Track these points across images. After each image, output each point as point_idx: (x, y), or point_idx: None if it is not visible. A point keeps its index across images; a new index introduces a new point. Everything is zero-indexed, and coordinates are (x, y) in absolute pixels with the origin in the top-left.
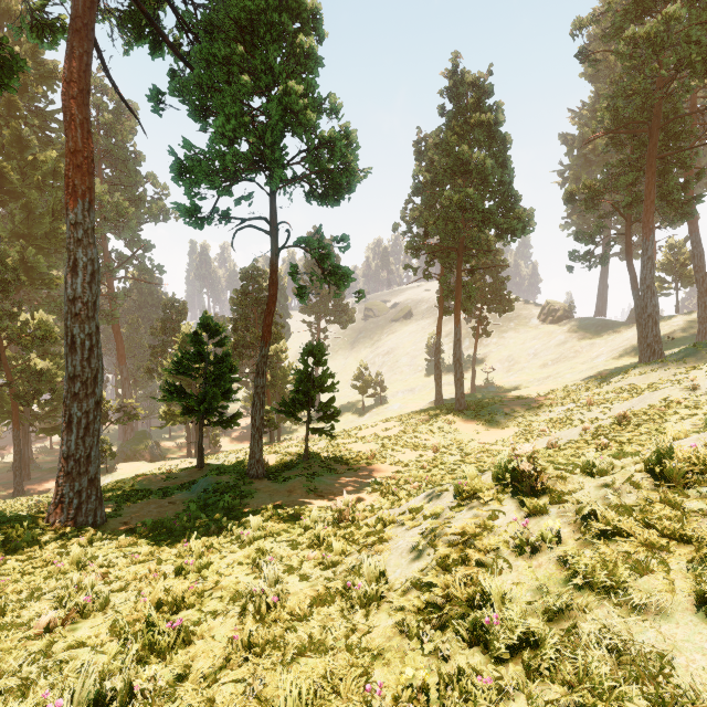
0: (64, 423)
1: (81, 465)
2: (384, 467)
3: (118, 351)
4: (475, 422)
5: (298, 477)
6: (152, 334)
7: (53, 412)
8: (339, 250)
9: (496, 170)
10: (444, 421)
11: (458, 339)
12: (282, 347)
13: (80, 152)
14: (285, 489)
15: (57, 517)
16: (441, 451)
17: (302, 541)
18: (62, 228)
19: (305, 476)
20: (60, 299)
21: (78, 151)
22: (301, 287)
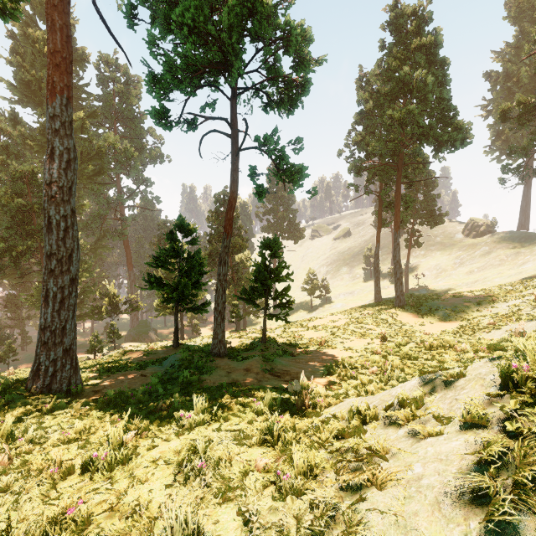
0: (42, 297)
1: (56, 336)
2: (336, 352)
3: (127, 260)
4: (417, 316)
5: (255, 357)
6: (151, 247)
7: (81, 304)
8: (294, 152)
9: (436, 88)
10: (387, 314)
11: (398, 244)
12: (247, 256)
13: (58, 53)
14: (242, 368)
15: (34, 383)
16: (388, 339)
17: (250, 433)
18: (87, 168)
19: (262, 356)
20: (87, 222)
21: (57, 52)
22: (259, 186)
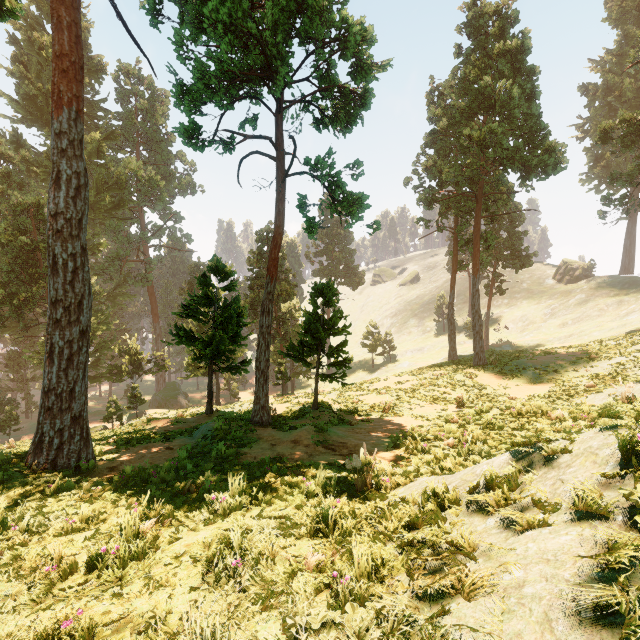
0: (46, 353)
1: (63, 401)
2: (403, 420)
3: (152, 311)
4: (500, 377)
5: (305, 426)
6: (180, 294)
7: (97, 362)
8: (352, 178)
9: (523, 102)
10: (464, 374)
11: (477, 290)
12: (295, 306)
13: (66, 56)
14: (290, 439)
15: (36, 458)
16: (466, 405)
17: (299, 522)
18: (104, 200)
19: (313, 425)
20: (105, 265)
21: (65, 55)
22: (309, 220)
